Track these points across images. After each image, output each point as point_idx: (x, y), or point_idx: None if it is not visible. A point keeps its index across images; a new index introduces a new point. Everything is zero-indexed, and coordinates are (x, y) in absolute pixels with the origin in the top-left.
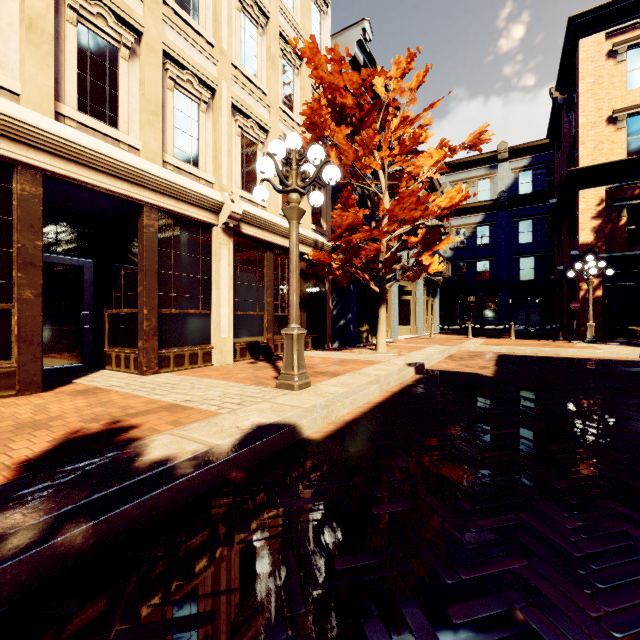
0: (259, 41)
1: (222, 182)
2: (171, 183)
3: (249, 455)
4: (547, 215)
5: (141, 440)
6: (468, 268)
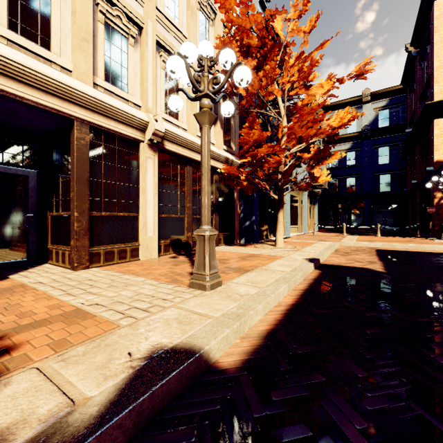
0: None
1: (148, 105)
2: (100, 101)
3: (128, 422)
4: (401, 142)
5: None
6: (339, 183)
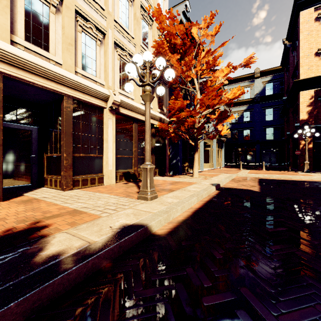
0: (130, 9)
1: (109, 84)
2: (79, 83)
3: (115, 249)
4: (280, 106)
5: (46, 237)
6: (239, 133)
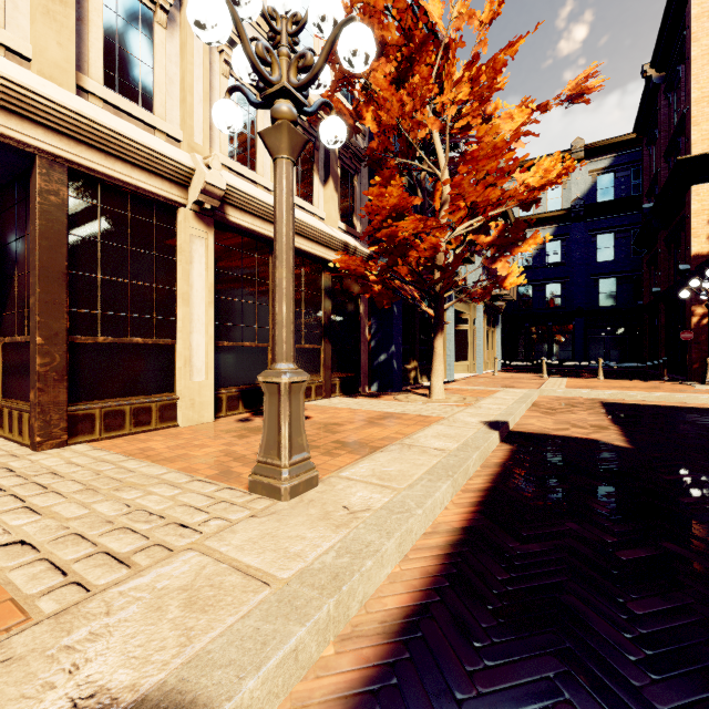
0: None
1: (194, 139)
2: (89, 121)
3: None
4: (633, 226)
5: None
6: (535, 292)
